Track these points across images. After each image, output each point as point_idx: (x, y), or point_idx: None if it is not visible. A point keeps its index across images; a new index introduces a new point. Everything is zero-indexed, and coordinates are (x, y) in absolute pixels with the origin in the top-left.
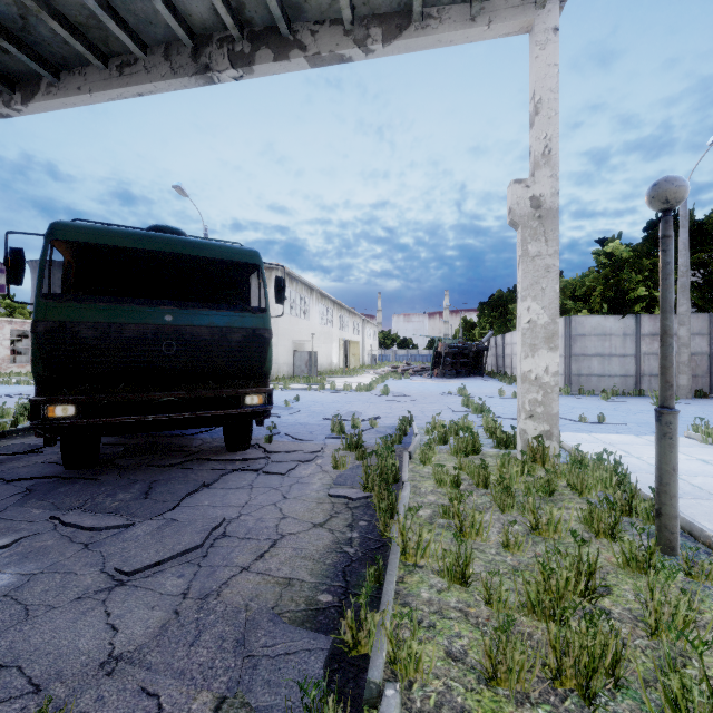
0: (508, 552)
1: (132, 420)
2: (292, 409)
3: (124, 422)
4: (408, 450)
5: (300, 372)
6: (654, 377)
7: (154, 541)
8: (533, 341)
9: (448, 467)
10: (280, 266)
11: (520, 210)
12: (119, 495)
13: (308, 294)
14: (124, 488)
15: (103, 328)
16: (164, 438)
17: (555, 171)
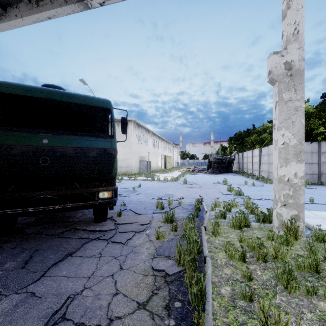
0: None
1: (16, 211)
2: (136, 192)
3: (13, 212)
4: (203, 225)
5: (142, 171)
6: None
7: None
8: (286, 156)
9: (231, 238)
10: (133, 119)
11: (277, 71)
12: (7, 263)
13: (146, 133)
14: (13, 257)
15: None
16: None
17: (301, 44)
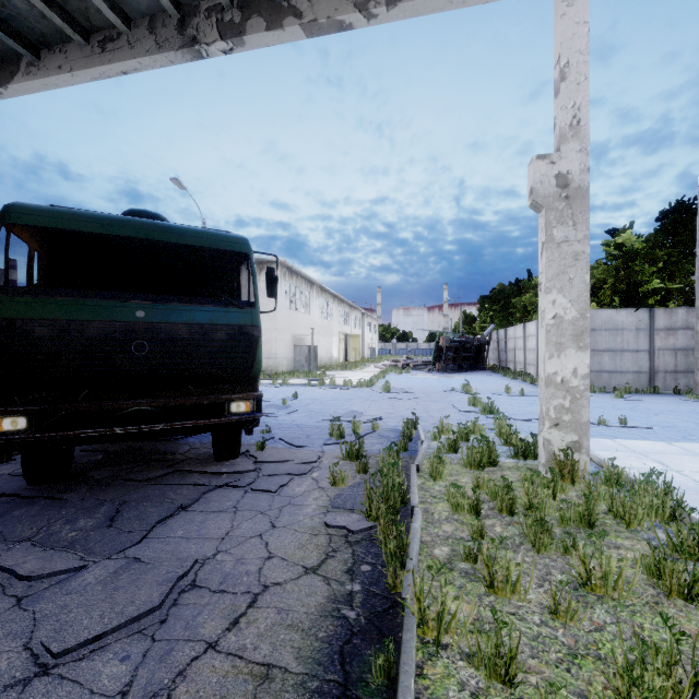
0: (557, 620)
1: (95, 434)
2: (289, 408)
3: (87, 435)
4: (415, 462)
5: (300, 367)
6: (669, 373)
7: (103, 597)
8: (558, 339)
9: (462, 483)
10: (279, 260)
11: (544, 189)
12: (80, 521)
13: (308, 288)
14: (87, 512)
15: (60, 326)
16: (149, 442)
17: (585, 144)
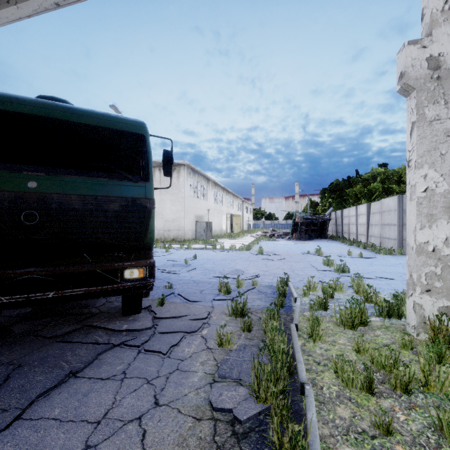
0: None
1: None
2: (190, 266)
3: None
4: (294, 321)
5: (200, 236)
6: None
7: None
8: (430, 211)
9: (341, 345)
10: (186, 163)
11: (416, 72)
12: None
13: (205, 183)
14: None
15: None
16: None
17: None
